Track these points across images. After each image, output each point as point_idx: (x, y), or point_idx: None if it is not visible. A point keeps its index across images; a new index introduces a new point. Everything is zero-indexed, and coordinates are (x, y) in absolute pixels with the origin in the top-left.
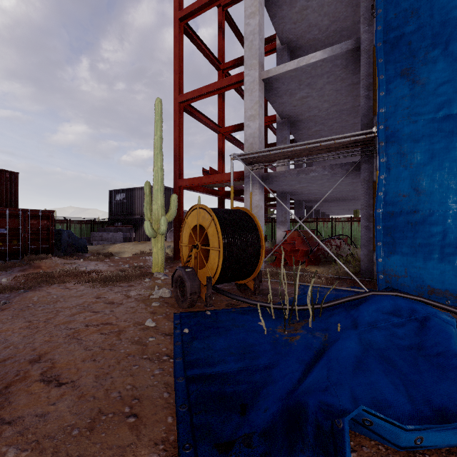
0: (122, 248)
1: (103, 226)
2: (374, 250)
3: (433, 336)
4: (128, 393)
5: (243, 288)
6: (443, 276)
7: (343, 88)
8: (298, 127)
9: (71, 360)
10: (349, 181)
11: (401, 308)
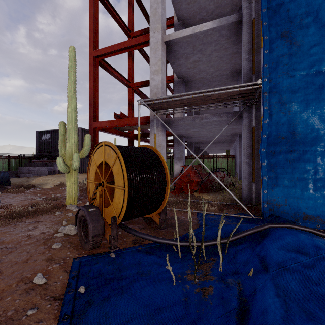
0: (45, 180)
1: (31, 161)
2: (253, 182)
3: None
4: None
5: (149, 220)
6: (315, 205)
7: (225, 56)
8: (190, 86)
9: None
10: (230, 127)
11: (305, 245)
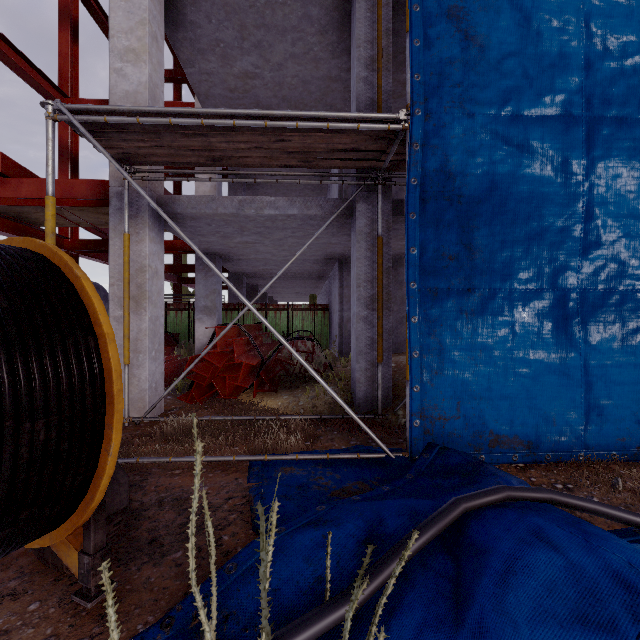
0: None
1: None
2: (379, 362)
3: None
4: None
5: None
6: (511, 411)
7: (314, 82)
8: None
9: None
10: (325, 241)
11: (597, 586)
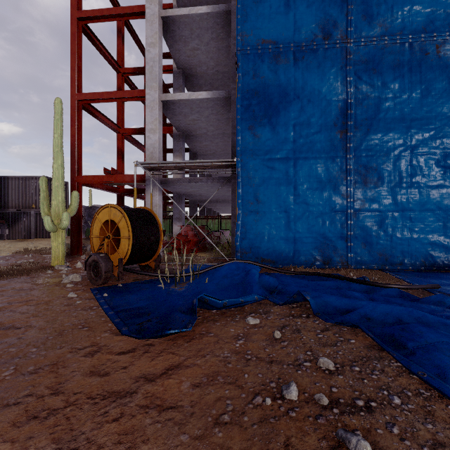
0: None
1: None
2: None
3: (249, 277)
4: (76, 322)
5: (146, 268)
6: (269, 251)
7: (223, 120)
8: (192, 140)
9: (16, 319)
10: (227, 189)
11: (240, 267)
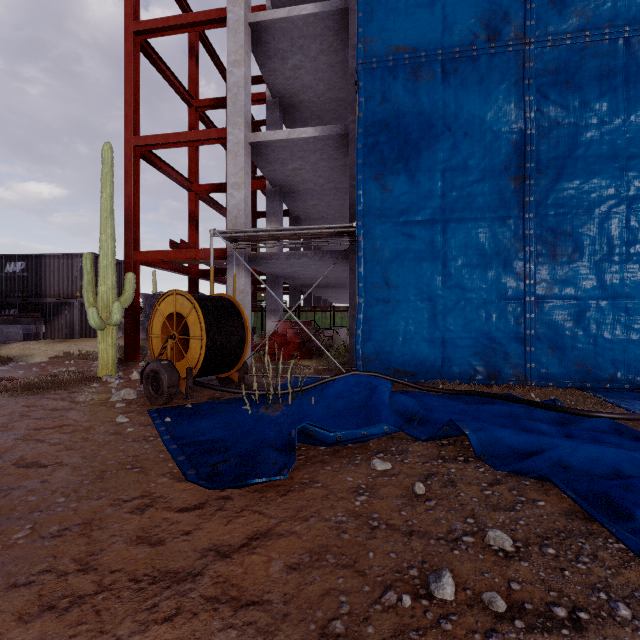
0: (26, 349)
1: None
2: None
3: (375, 396)
4: (124, 460)
5: (227, 382)
6: (404, 358)
7: (337, 167)
8: (293, 198)
9: (43, 453)
10: (342, 268)
11: (361, 381)
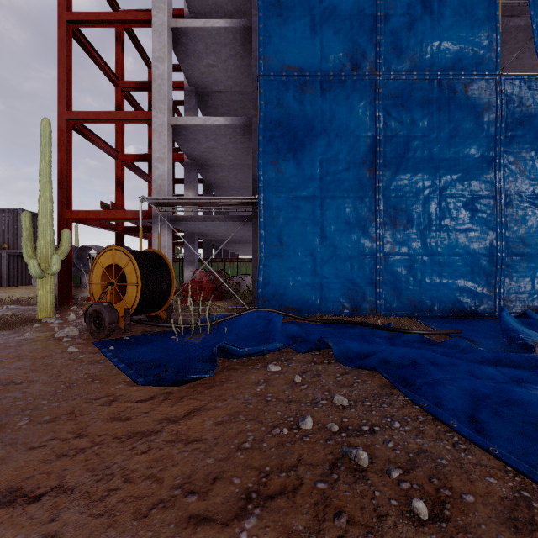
0: None
1: None
2: None
3: (272, 325)
4: (84, 376)
5: (156, 319)
6: (294, 298)
7: (243, 149)
8: (207, 170)
9: (13, 375)
10: (247, 229)
11: (262, 315)
